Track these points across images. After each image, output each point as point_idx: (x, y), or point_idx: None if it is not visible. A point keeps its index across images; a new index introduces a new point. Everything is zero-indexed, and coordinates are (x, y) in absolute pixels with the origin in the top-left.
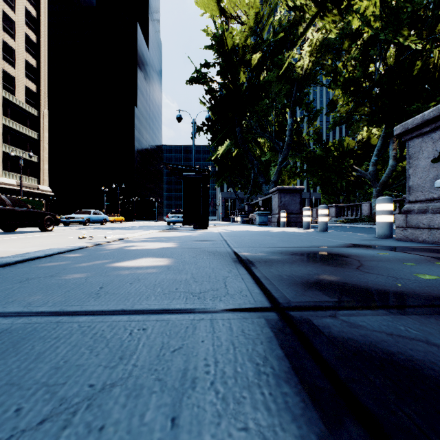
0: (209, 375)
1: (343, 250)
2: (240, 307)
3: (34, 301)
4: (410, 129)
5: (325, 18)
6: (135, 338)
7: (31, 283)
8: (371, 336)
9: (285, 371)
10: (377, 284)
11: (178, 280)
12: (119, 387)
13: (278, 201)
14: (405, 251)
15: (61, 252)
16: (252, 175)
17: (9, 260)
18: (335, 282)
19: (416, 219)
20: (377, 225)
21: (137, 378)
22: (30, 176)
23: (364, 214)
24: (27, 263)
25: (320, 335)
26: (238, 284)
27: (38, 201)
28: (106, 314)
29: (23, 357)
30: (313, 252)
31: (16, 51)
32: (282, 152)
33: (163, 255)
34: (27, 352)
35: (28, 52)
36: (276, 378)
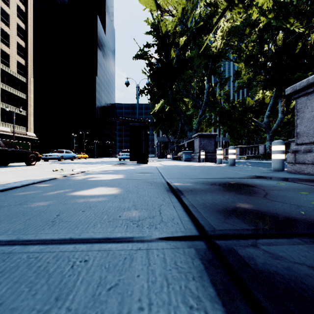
0: None
1: (250, 181)
2: (172, 236)
3: None
4: (297, 90)
5: (233, 10)
6: (76, 272)
7: (1, 211)
8: (294, 269)
9: None
10: (283, 211)
11: (122, 208)
12: None
13: (199, 143)
14: (297, 181)
15: (35, 183)
16: (180, 125)
17: None
18: (249, 210)
19: (303, 157)
20: (273, 161)
21: None
22: (20, 125)
23: (260, 153)
24: (5, 192)
25: (246, 268)
26: (170, 212)
27: (26, 144)
28: (55, 243)
29: None
30: (227, 183)
31: (10, 36)
32: (201, 108)
33: (113, 185)
34: None
35: (19, 36)
36: None
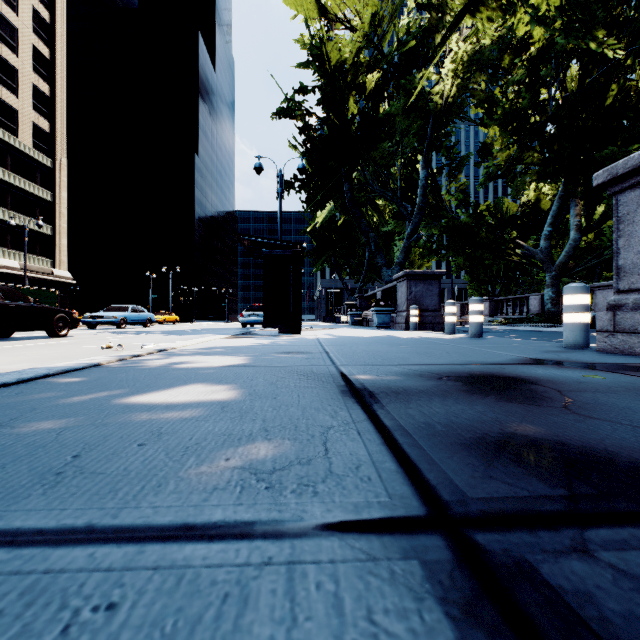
0: None
1: (522, 370)
2: (358, 517)
3: None
4: (620, 176)
5: (478, 15)
6: None
7: None
8: None
9: None
10: (624, 446)
11: (234, 437)
12: None
13: (407, 291)
14: (627, 371)
15: (50, 374)
16: (367, 254)
17: None
18: (540, 442)
19: (632, 319)
20: (565, 329)
21: None
22: (41, 255)
23: (533, 312)
24: None
25: (583, 637)
26: (350, 448)
27: (50, 292)
28: (43, 543)
29: None
30: (473, 374)
31: (19, 72)
32: (411, 219)
33: (222, 380)
34: None
35: (38, 73)
36: None
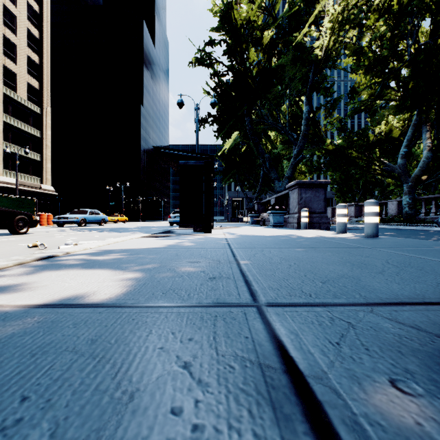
0: None
1: None
2: None
3: None
4: None
5: None
6: None
7: None
8: None
9: None
10: None
11: None
12: None
13: (298, 197)
14: None
15: None
16: (261, 173)
17: None
18: None
19: None
20: None
21: None
22: (33, 175)
23: (391, 214)
24: None
25: None
26: None
27: (29, 200)
28: None
29: None
30: None
31: (17, 47)
32: (297, 144)
33: None
34: None
35: (30, 48)
36: None
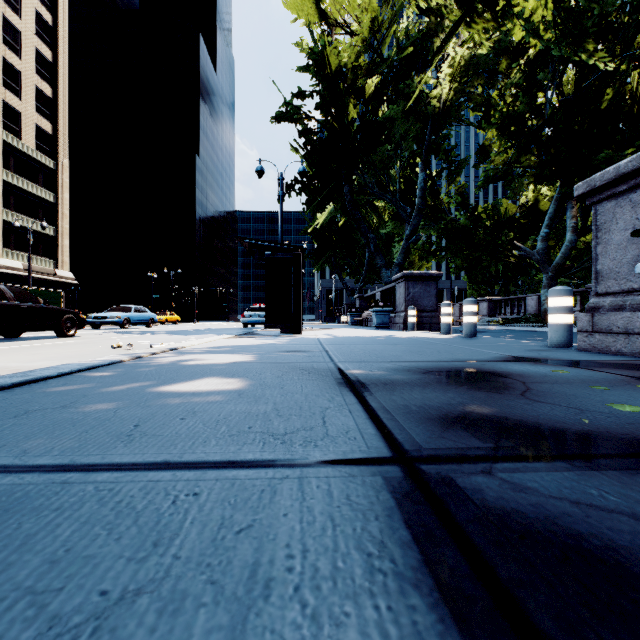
0: (292, 574)
1: (500, 366)
2: (345, 458)
3: (32, 447)
4: (598, 188)
5: (473, 25)
6: (181, 510)
7: (31, 418)
8: (547, 506)
9: (413, 567)
10: (552, 419)
11: (253, 414)
12: (147, 596)
13: (405, 292)
14: (592, 367)
15: (83, 369)
16: (367, 255)
17: (4, 381)
18: (489, 417)
19: (608, 320)
20: (550, 329)
21: (177, 579)
22: (43, 256)
23: (530, 312)
24: (30, 387)
25: (467, 505)
26: (343, 421)
27: (55, 293)
28: (140, 469)
29: (1, 542)
30: (455, 369)
31: (22, 75)
32: (410, 221)
33: (234, 374)
34: (9, 533)
35: (40, 76)
36: (399, 579)
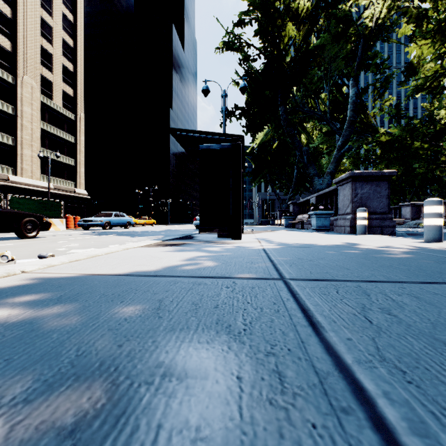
0: None
1: None
2: None
3: None
4: None
5: None
6: None
7: None
8: None
9: None
10: None
11: None
12: None
13: (352, 193)
14: None
15: None
16: (295, 171)
17: None
18: None
19: None
20: None
21: None
22: (67, 179)
23: None
24: None
25: None
26: None
27: (56, 202)
28: None
29: None
30: None
31: (53, 57)
32: (341, 133)
33: None
34: None
35: (65, 57)
36: None
